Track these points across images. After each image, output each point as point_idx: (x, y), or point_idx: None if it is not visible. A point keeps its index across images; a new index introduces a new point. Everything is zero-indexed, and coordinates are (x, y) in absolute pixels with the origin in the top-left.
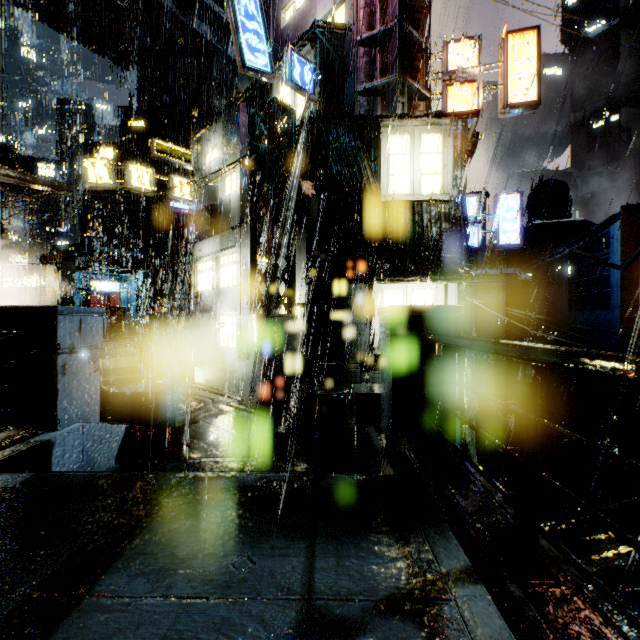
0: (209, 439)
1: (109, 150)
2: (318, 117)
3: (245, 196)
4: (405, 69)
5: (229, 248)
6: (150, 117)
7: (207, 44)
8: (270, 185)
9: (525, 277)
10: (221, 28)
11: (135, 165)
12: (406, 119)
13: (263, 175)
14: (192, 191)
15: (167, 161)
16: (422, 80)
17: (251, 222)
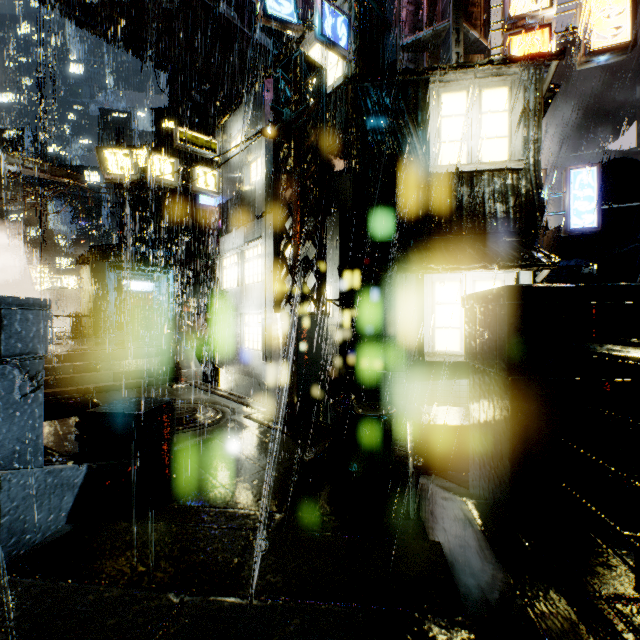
0: (218, 467)
1: (143, 152)
2: (353, 75)
3: (271, 182)
4: (460, 11)
5: (254, 240)
6: (182, 117)
7: (234, 29)
8: (296, 157)
9: (589, 270)
10: (248, 12)
11: (157, 155)
12: (463, 69)
13: (288, 147)
14: (209, 172)
15: (191, 151)
16: (479, 29)
17: (275, 204)
